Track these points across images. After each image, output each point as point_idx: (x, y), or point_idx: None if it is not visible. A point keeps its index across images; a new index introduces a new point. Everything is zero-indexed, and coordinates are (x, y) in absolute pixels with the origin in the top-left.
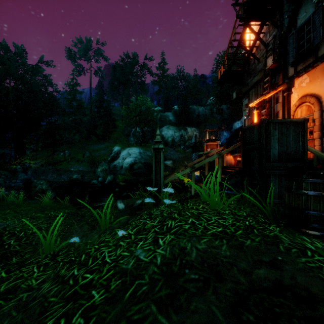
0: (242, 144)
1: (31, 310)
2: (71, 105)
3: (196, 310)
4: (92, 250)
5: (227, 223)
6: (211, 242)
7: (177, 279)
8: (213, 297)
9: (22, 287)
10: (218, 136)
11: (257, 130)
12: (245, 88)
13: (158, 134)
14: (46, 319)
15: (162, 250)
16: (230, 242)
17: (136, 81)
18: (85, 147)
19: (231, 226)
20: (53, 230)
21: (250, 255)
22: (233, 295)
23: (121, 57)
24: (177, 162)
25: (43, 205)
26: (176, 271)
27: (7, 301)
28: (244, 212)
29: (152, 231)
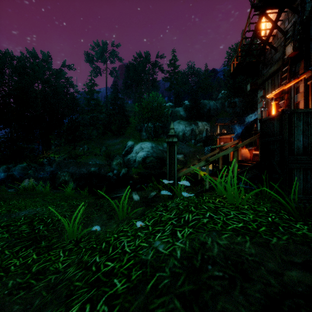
0: (260, 137)
1: (58, 292)
2: (89, 104)
3: (223, 310)
4: (111, 239)
5: (247, 218)
6: (233, 238)
7: (200, 274)
8: (241, 298)
9: (50, 269)
10: (230, 130)
11: (279, 122)
12: (261, 79)
13: (172, 128)
14: (73, 302)
15: (181, 244)
16: (254, 239)
17: (148, 78)
18: (102, 142)
19: (252, 221)
20: (75, 217)
21: (279, 255)
22: (264, 298)
23: (134, 57)
24: (188, 156)
25: (66, 194)
26: (198, 266)
27: (38, 282)
28: (264, 207)
29: (169, 223)
